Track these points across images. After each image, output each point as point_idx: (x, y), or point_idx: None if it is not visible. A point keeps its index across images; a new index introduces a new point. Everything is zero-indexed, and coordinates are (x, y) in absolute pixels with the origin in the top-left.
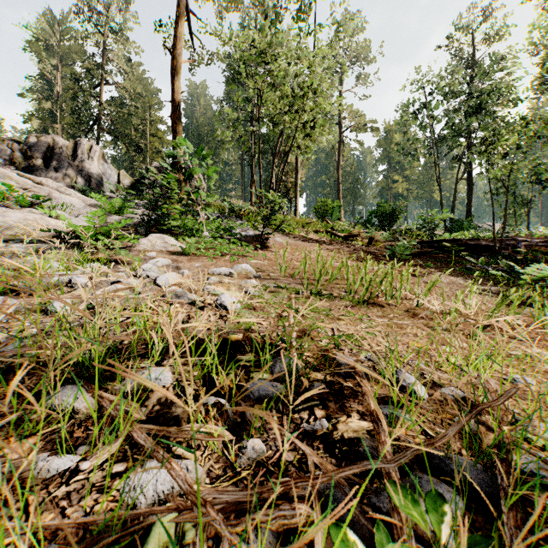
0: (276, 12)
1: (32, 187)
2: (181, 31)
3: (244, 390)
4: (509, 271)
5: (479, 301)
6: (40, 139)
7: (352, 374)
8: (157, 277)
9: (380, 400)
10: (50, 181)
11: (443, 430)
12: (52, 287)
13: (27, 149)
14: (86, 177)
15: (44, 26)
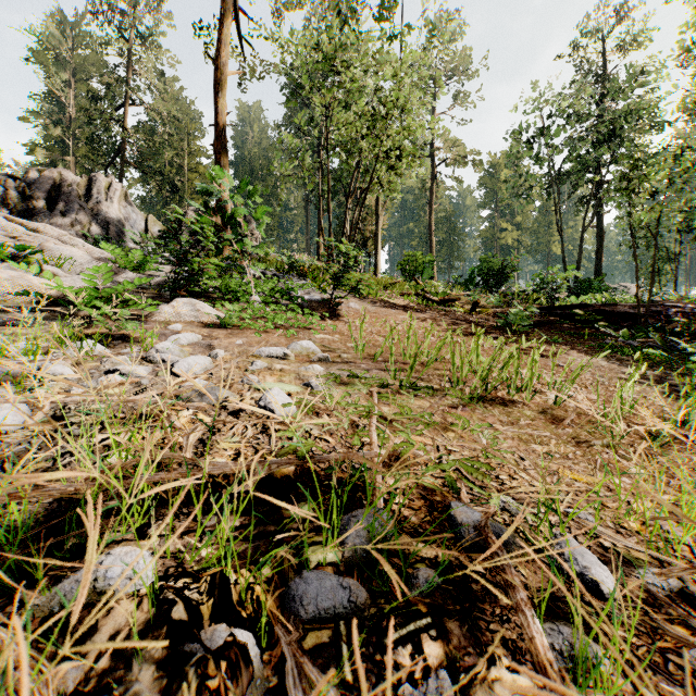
0: (351, 9)
1: (24, 234)
2: (226, 33)
3: (289, 596)
4: (665, 347)
5: (637, 394)
6: (43, 173)
7: (481, 545)
8: (176, 363)
9: (539, 606)
10: (49, 228)
11: (674, 686)
12: (10, 380)
13: (26, 187)
14: (102, 224)
15: (53, 30)
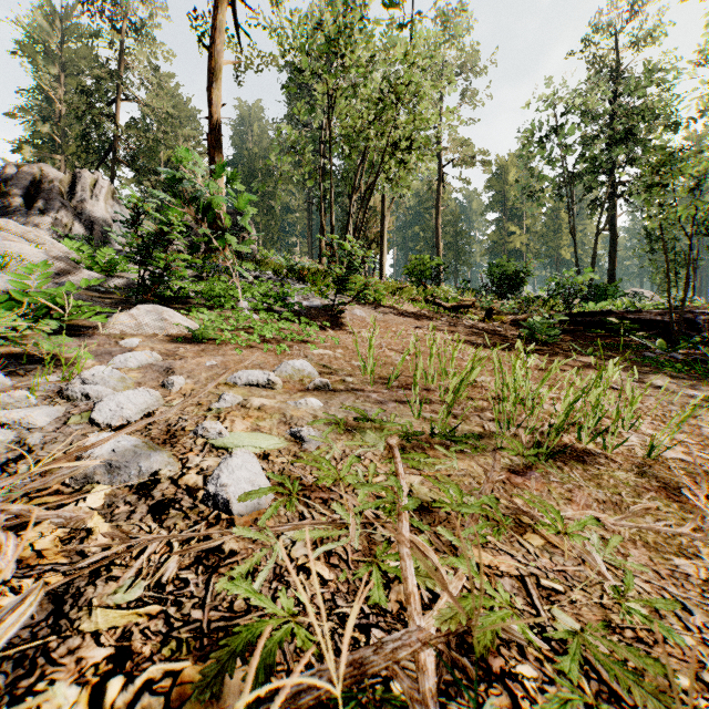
0: None
1: None
2: (221, 19)
3: None
4: None
5: None
6: (22, 169)
7: None
8: (97, 403)
9: None
10: (13, 224)
11: None
12: None
13: (2, 182)
14: (86, 223)
15: (41, 21)
